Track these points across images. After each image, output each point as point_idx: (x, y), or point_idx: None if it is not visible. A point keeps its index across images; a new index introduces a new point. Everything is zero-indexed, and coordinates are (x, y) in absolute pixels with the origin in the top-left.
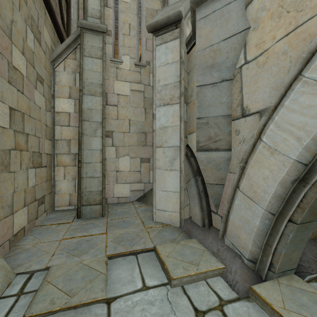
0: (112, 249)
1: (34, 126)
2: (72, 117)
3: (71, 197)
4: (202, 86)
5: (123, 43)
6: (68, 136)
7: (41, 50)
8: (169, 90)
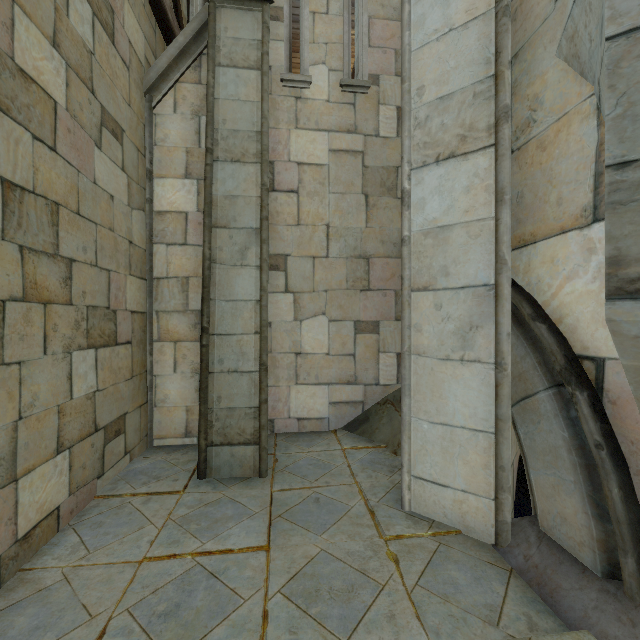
0: (284, 638)
1: (93, 241)
2: (192, 223)
3: (190, 416)
4: (639, 31)
5: (312, 36)
6: (182, 269)
7: (115, 55)
8: (455, 111)
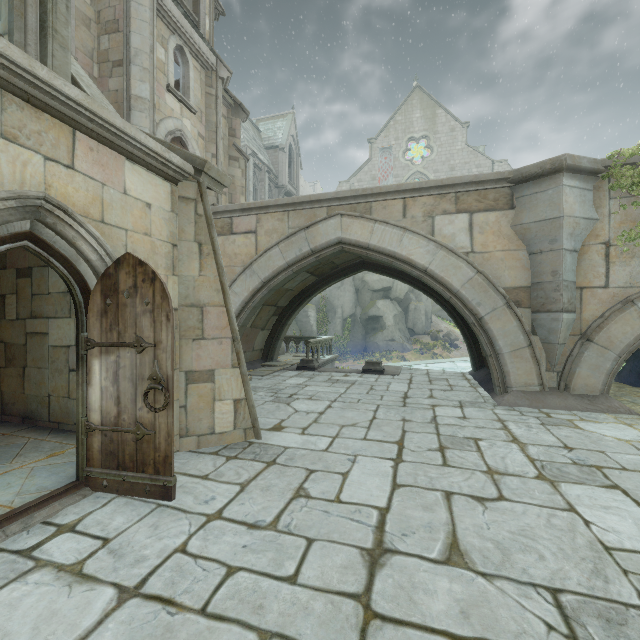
0: None
1: None
2: None
3: None
4: None
5: None
6: None
7: None
8: None
